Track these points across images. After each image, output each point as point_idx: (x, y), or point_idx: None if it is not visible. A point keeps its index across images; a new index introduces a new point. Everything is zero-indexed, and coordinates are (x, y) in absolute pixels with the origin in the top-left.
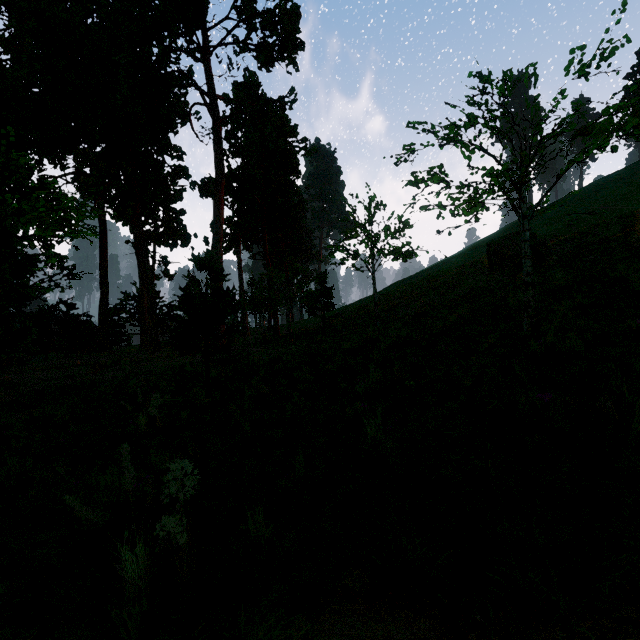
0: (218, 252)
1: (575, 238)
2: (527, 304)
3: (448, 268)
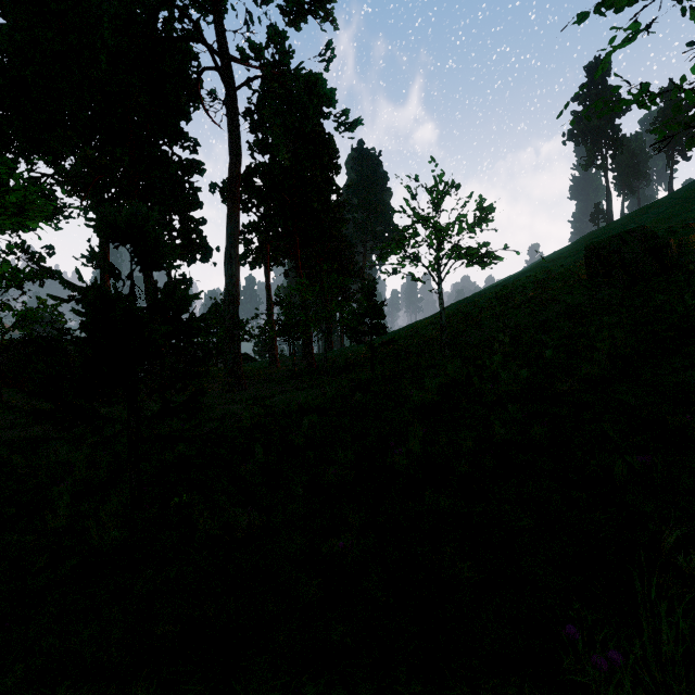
0: (233, 260)
1: None
2: None
3: (523, 283)
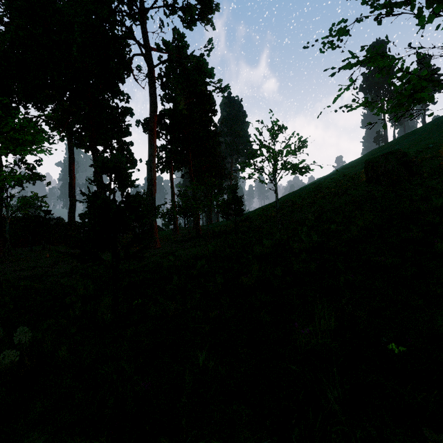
0: (152, 170)
1: (439, 156)
2: None
3: (329, 182)
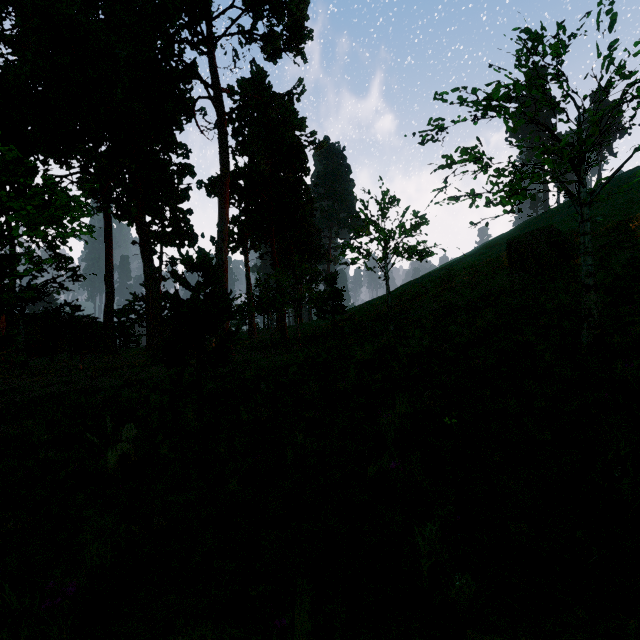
0: (223, 252)
1: (603, 235)
2: (588, 312)
3: (463, 267)
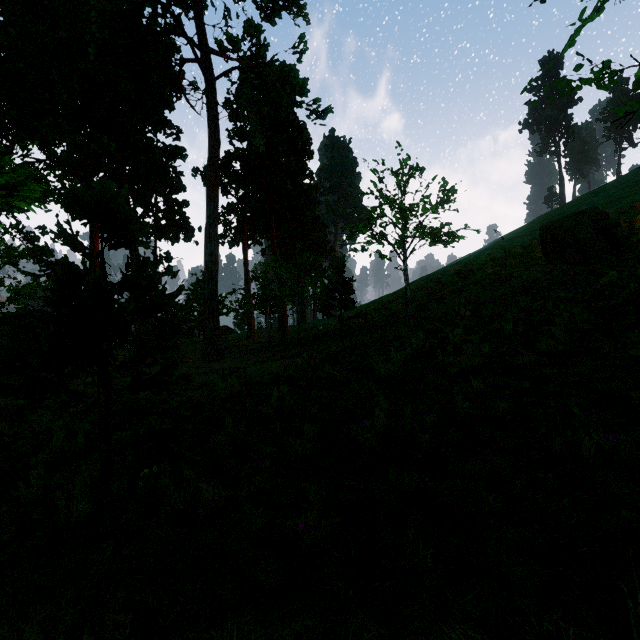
0: (212, 239)
1: None
2: None
3: (483, 261)
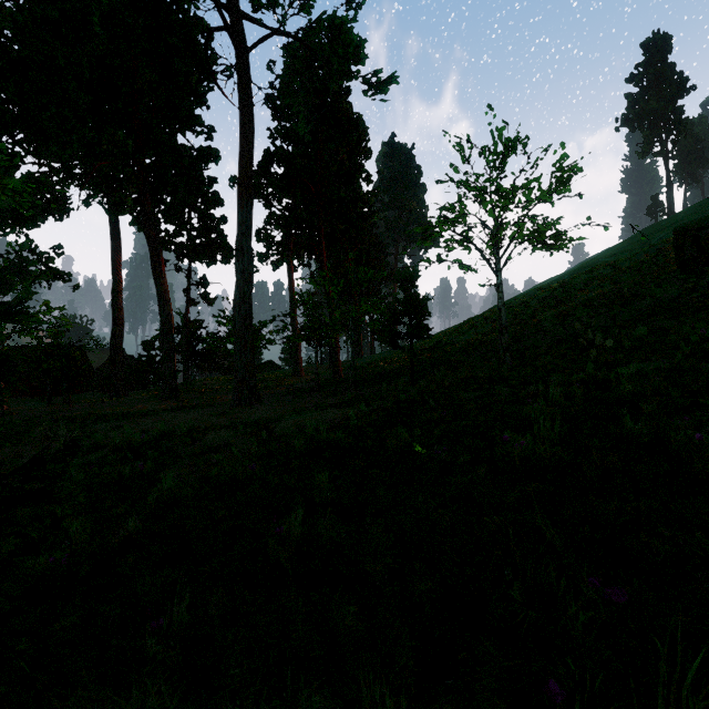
0: (244, 252)
1: None
2: None
3: (583, 280)
